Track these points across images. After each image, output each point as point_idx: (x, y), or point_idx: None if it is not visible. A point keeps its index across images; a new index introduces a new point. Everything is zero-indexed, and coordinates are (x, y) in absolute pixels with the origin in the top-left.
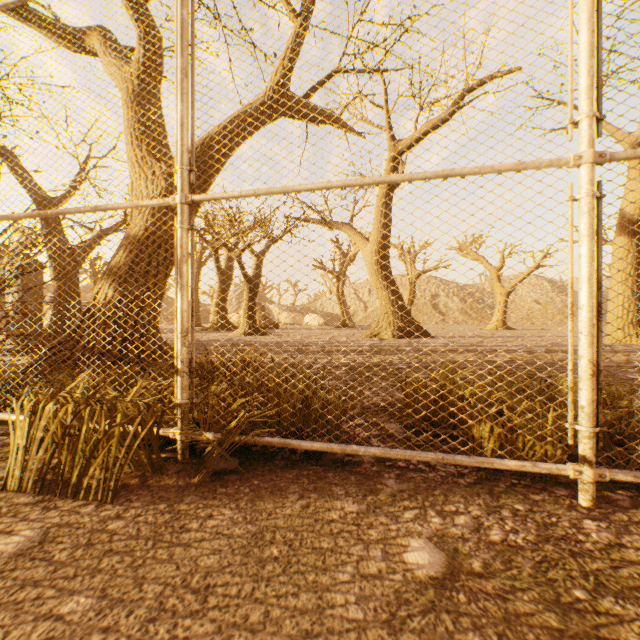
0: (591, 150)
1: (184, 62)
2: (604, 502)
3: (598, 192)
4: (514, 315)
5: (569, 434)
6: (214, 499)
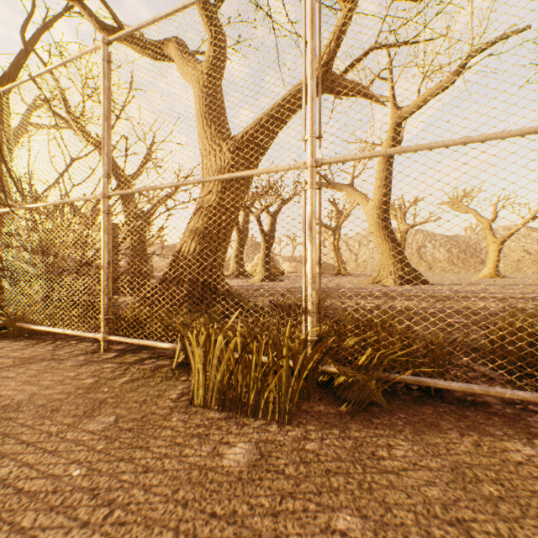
0: None
1: (313, 44)
2: None
3: None
4: (503, 264)
5: None
6: (377, 429)
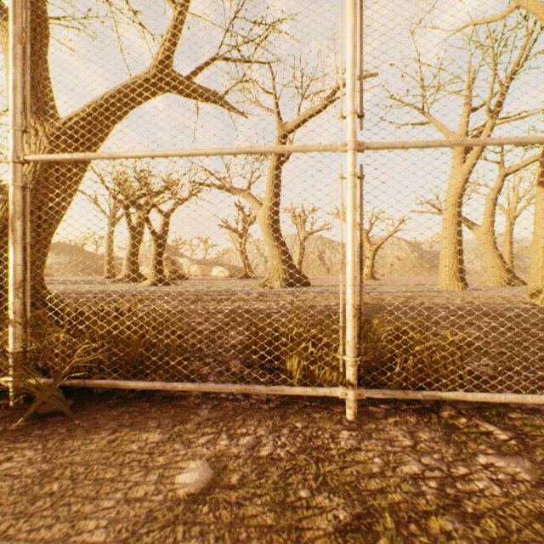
0: (353, 140)
1: (17, 28)
2: (366, 415)
3: (360, 173)
4: (381, 268)
5: (340, 363)
6: (24, 442)
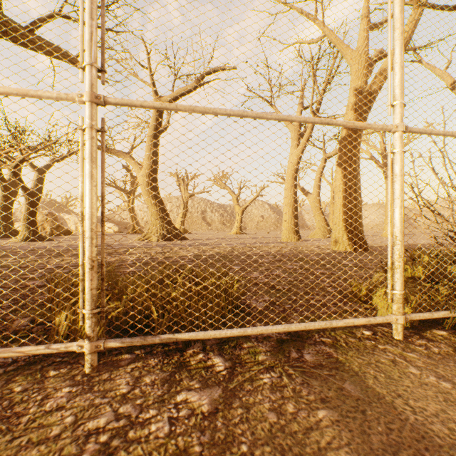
0: (89, 91)
1: None
2: (110, 365)
3: (102, 126)
4: (250, 225)
5: (80, 317)
6: None
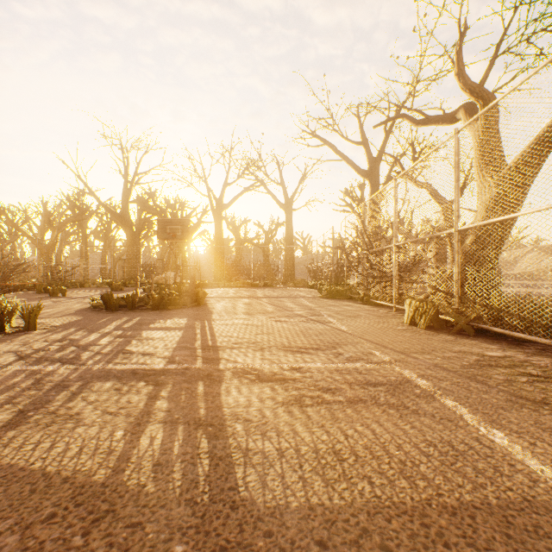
0: None
1: (455, 177)
2: None
3: None
4: None
5: None
6: (451, 335)
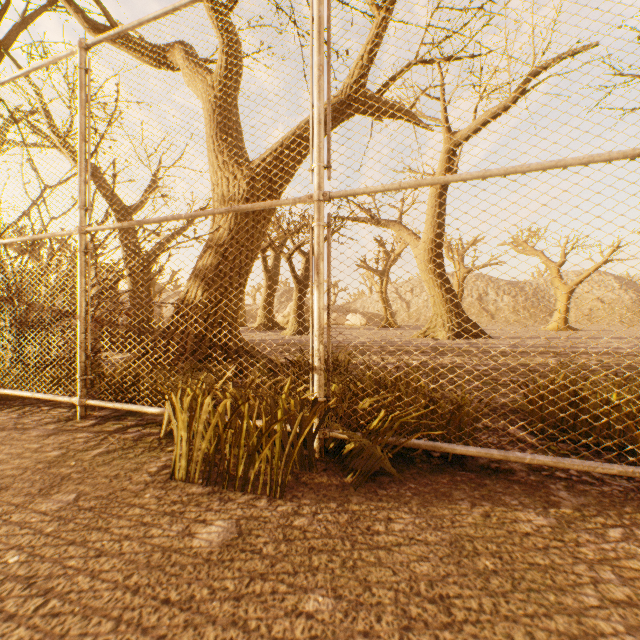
0: None
1: (321, 59)
2: None
3: None
4: (574, 314)
5: None
6: (381, 501)
